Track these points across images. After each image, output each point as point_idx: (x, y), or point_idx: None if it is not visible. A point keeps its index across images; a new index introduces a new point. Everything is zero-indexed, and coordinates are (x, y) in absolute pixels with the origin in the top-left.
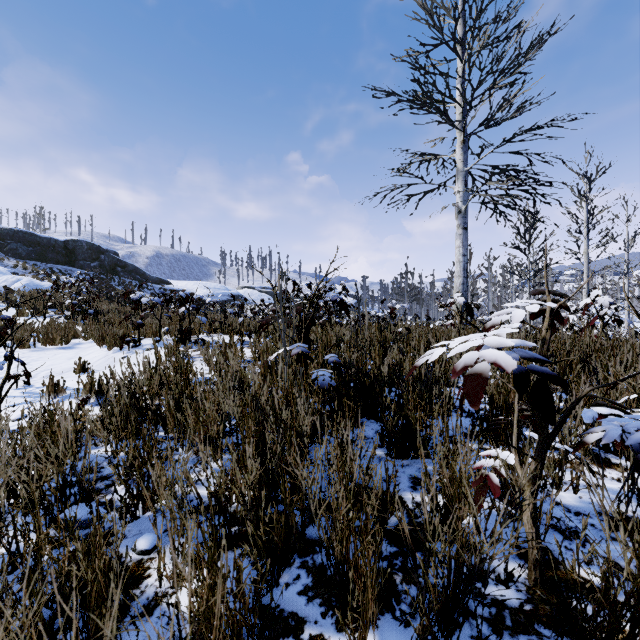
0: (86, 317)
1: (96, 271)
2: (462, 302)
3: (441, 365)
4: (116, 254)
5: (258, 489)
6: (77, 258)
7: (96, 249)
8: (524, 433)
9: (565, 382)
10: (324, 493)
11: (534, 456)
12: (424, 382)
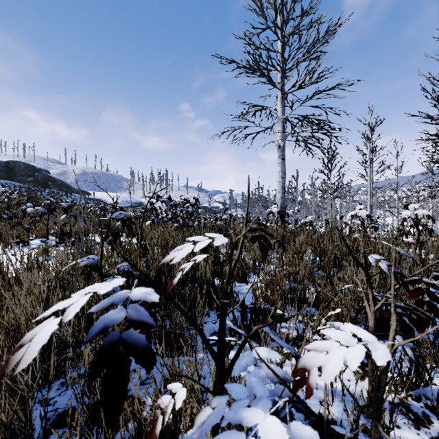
0: (2, 221)
1: (30, 184)
2: (276, 211)
3: (239, 264)
4: (48, 172)
5: (1, 405)
6: (16, 174)
7: (31, 168)
8: (276, 327)
9: (154, 358)
10: (55, 411)
11: (213, 391)
12: (221, 278)
